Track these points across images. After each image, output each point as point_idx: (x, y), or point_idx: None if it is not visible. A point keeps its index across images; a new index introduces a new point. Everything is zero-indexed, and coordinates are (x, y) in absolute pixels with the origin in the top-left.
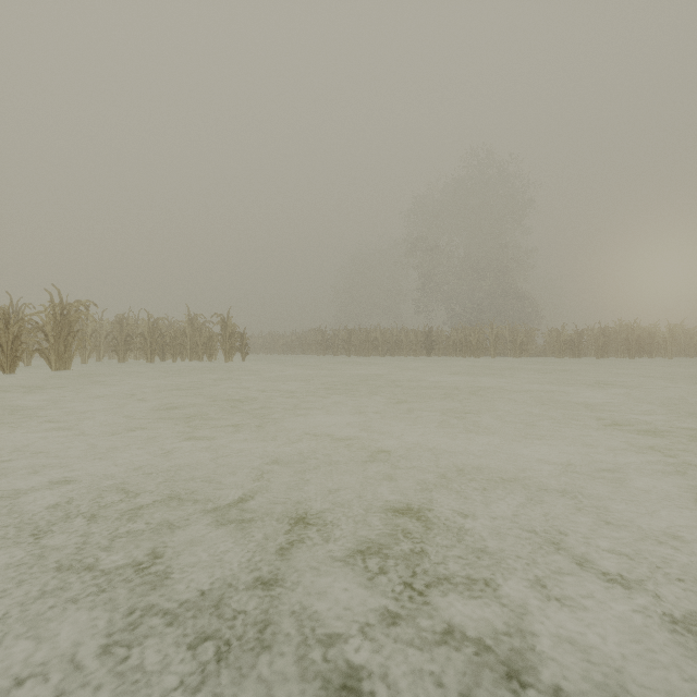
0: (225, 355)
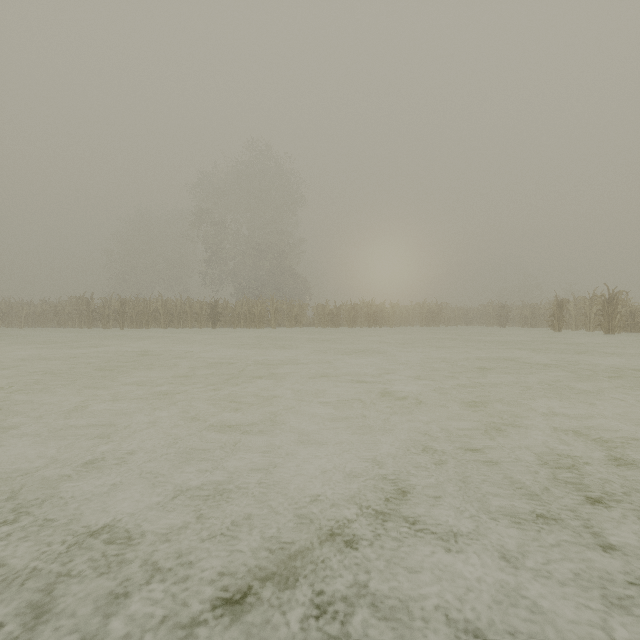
0: None
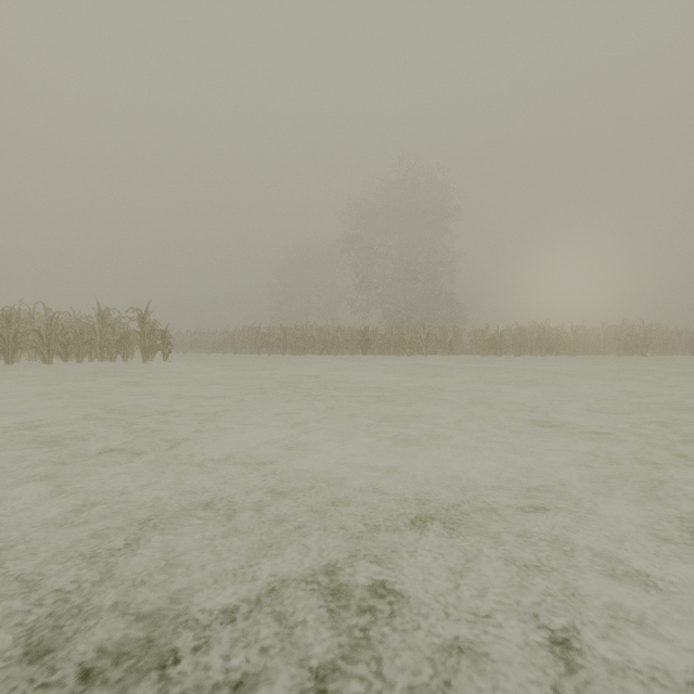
0: (144, 355)
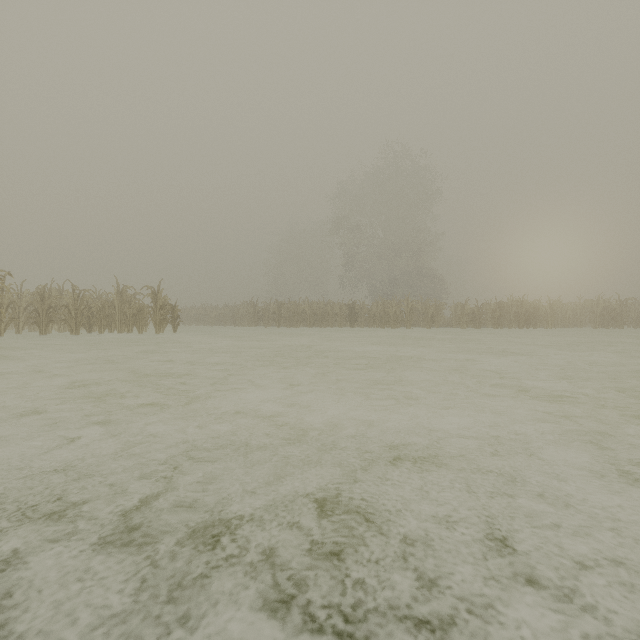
0: (156, 327)
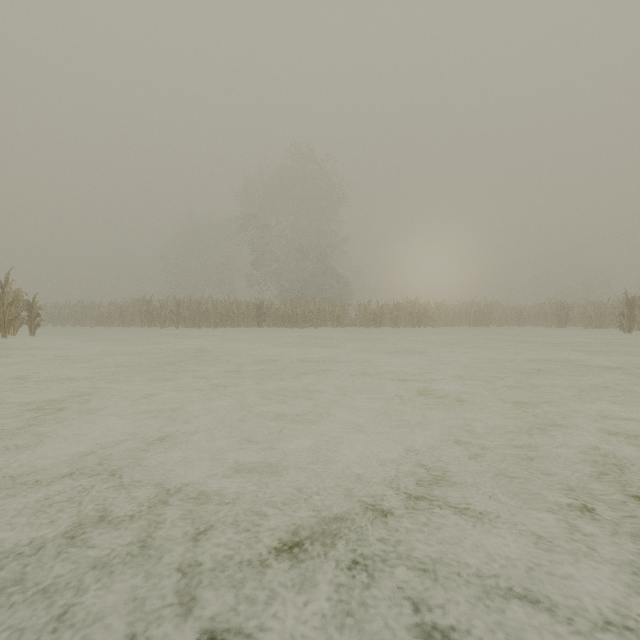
0: (2, 328)
